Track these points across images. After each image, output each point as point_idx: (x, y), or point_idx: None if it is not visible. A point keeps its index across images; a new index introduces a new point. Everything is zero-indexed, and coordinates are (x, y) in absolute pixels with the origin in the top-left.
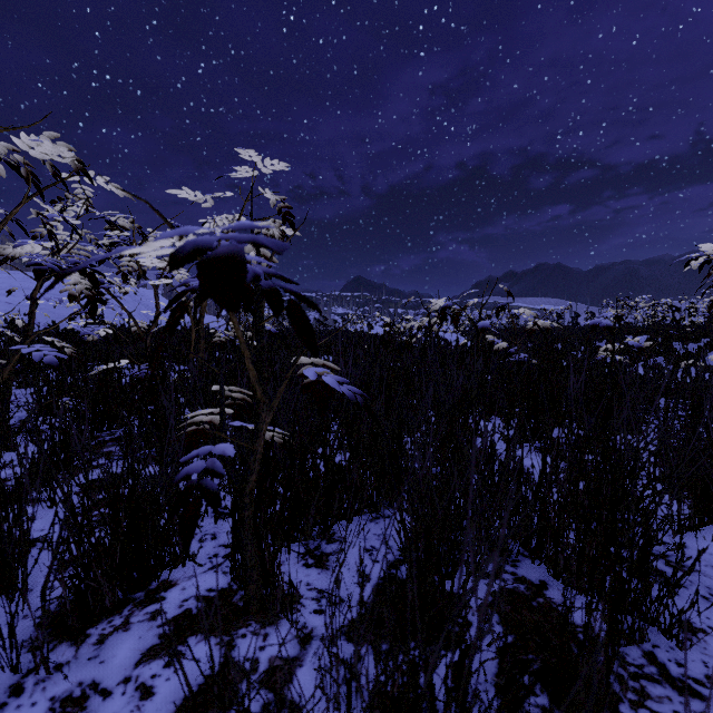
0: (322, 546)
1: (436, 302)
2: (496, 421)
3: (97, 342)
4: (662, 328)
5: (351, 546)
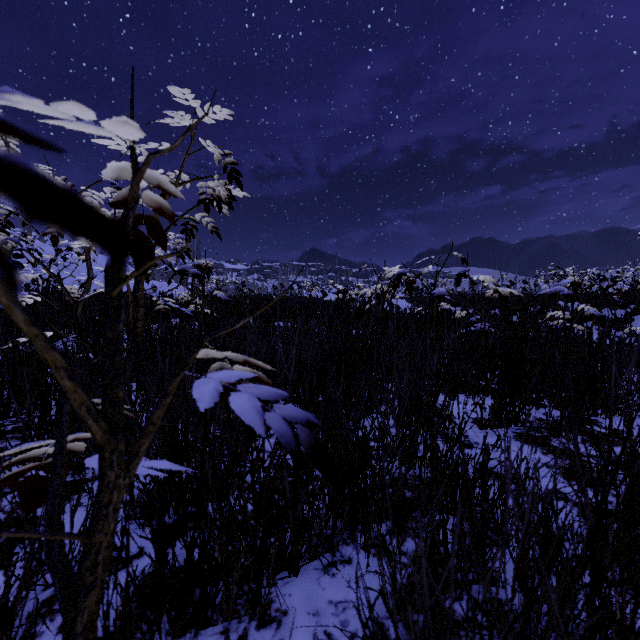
0: (249, 635)
1: (390, 269)
2: (460, 398)
3: (46, 309)
4: (591, 295)
5: (294, 633)
